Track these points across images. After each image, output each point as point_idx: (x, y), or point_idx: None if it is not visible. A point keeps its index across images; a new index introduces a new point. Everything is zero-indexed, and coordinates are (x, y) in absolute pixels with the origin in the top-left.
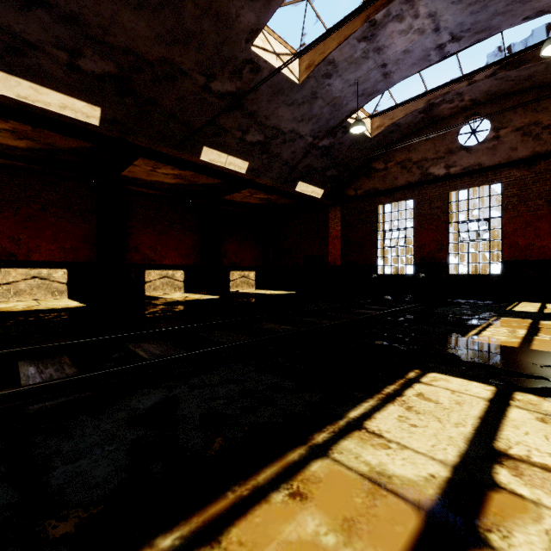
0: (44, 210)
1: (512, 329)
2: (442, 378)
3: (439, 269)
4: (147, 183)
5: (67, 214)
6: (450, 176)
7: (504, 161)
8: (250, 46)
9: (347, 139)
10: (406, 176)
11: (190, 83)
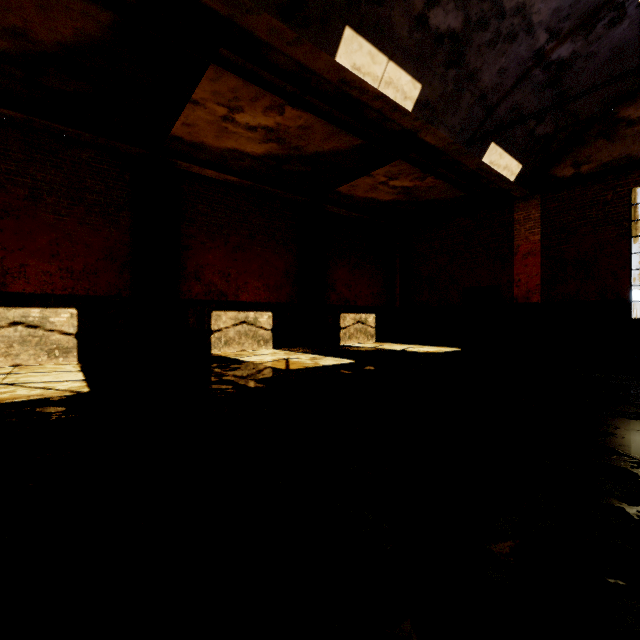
0: (33, 199)
1: None
2: None
3: None
4: (215, 158)
5: (77, 209)
6: None
7: None
8: None
9: (606, 43)
10: None
11: None
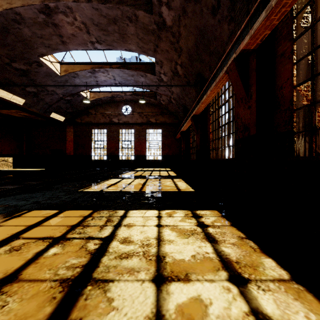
0: None
1: (131, 173)
2: (114, 179)
3: (116, 157)
4: None
5: None
6: (119, 123)
7: (135, 122)
8: (39, 58)
9: (79, 99)
10: (104, 120)
11: None
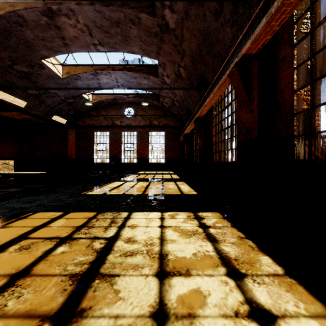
0: None
1: (134, 176)
2: (117, 182)
3: (118, 160)
4: None
5: None
6: (122, 126)
7: (137, 125)
8: (41, 60)
9: (81, 101)
10: (106, 122)
11: (1, 62)
